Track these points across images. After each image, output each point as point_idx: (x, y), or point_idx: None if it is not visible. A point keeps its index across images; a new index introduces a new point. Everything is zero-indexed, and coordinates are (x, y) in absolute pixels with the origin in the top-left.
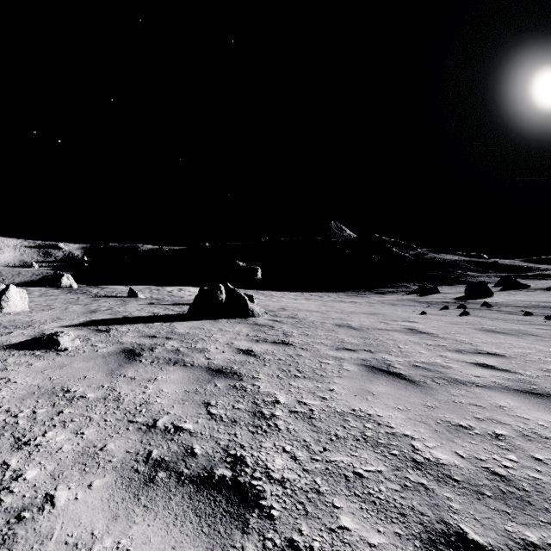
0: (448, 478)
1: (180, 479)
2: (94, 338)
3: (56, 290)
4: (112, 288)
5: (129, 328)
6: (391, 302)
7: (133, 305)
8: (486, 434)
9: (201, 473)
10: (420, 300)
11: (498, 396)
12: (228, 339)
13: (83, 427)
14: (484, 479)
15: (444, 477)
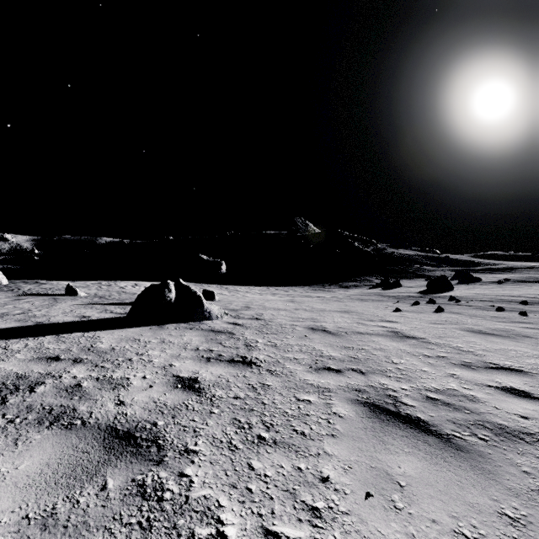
0: None
1: None
2: None
3: None
4: (52, 284)
5: (27, 344)
6: (359, 297)
7: (62, 305)
8: None
9: None
10: (387, 295)
11: None
12: (167, 358)
13: None
14: None
15: None
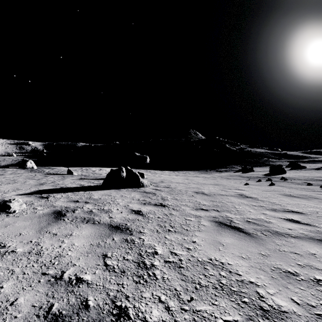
0: None
1: None
2: (36, 203)
3: (22, 170)
4: (58, 169)
5: (62, 195)
6: (226, 177)
7: (68, 179)
8: (309, 279)
9: None
10: (243, 176)
11: (308, 245)
12: (126, 203)
13: (4, 280)
14: None
15: None
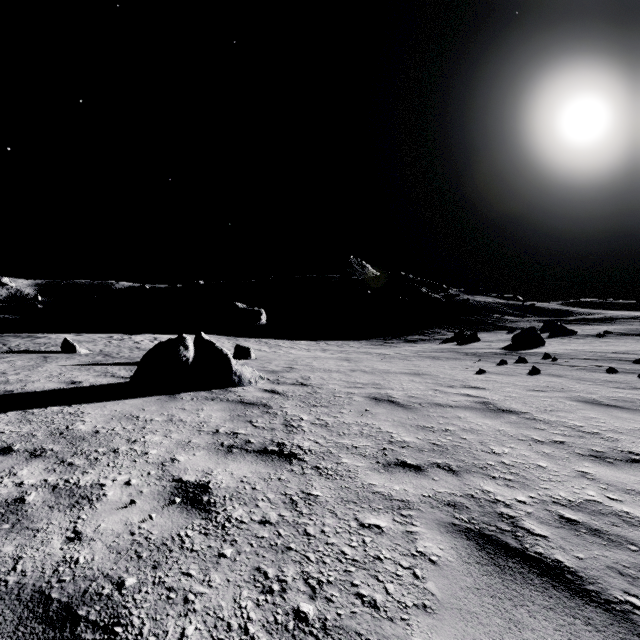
0: None
1: None
2: None
3: None
4: (49, 338)
5: None
6: (429, 354)
7: (51, 366)
8: None
9: None
10: (464, 351)
11: None
12: (170, 448)
13: None
14: None
15: None
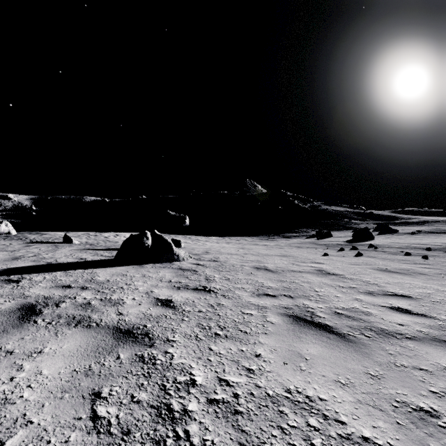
0: None
1: None
2: None
3: None
4: (51, 234)
5: (45, 277)
6: (296, 245)
7: (63, 250)
8: None
9: None
10: (319, 243)
11: (435, 352)
12: (149, 287)
13: None
14: None
15: None
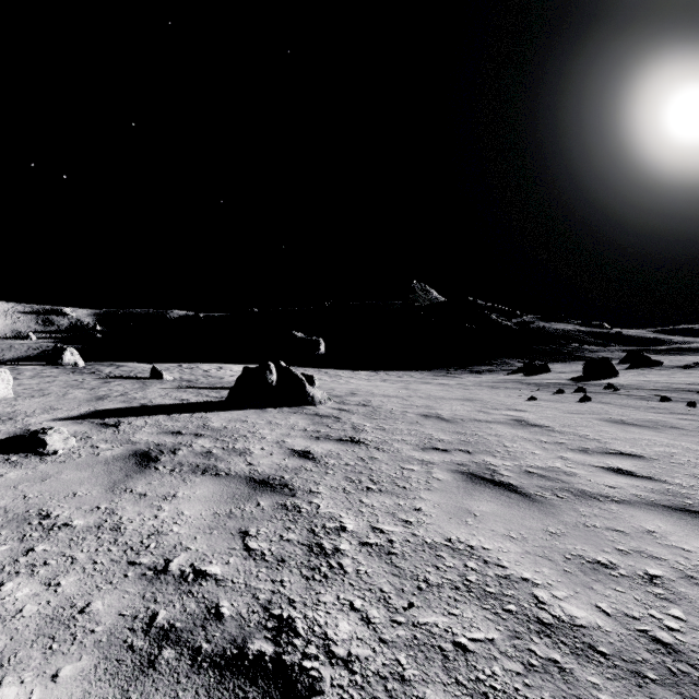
0: (590, 650)
1: (195, 661)
2: (96, 436)
3: (55, 369)
4: (130, 367)
5: (146, 421)
6: (490, 384)
7: (155, 389)
8: (636, 575)
9: (228, 650)
10: (527, 382)
11: (643, 516)
12: (279, 436)
13: (59, 574)
14: (642, 651)
15: (585, 648)
